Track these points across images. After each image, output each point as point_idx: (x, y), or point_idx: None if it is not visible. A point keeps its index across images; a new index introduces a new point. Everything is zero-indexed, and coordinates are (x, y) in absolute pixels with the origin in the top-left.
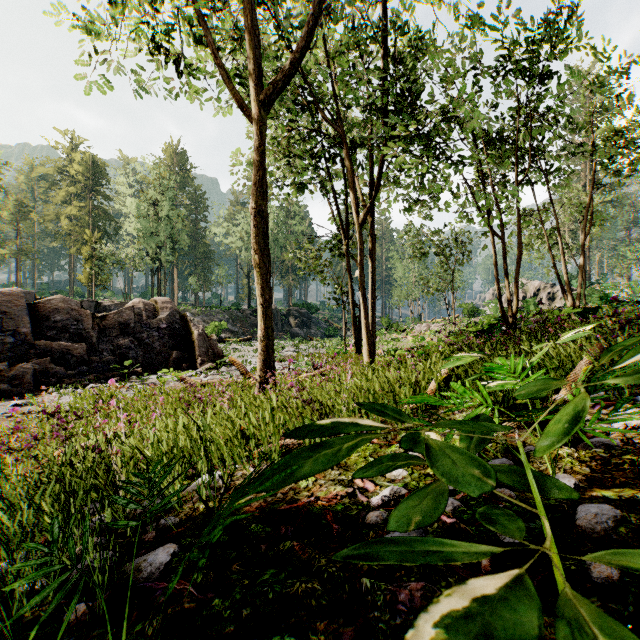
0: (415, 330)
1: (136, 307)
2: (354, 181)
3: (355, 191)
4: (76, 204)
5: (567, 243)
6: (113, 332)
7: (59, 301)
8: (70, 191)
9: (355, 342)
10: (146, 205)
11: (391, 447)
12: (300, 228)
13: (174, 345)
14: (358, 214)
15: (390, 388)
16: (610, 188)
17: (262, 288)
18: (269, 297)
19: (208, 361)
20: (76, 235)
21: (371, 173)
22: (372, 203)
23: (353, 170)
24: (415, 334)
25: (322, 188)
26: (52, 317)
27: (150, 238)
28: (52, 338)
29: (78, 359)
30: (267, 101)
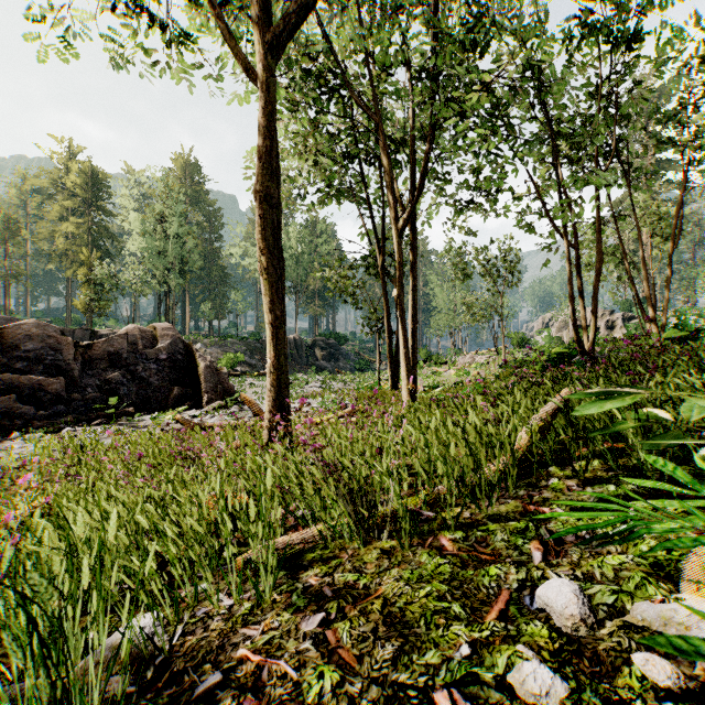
0: (458, 363)
1: (130, 334)
2: (391, 180)
3: (392, 192)
4: (73, 220)
5: (634, 262)
6: (101, 364)
7: (33, 326)
8: (66, 205)
9: (391, 376)
10: (152, 221)
11: (488, 572)
12: (327, 248)
13: (176, 380)
14: (396, 220)
15: (469, 449)
16: (703, 187)
17: (271, 301)
18: (281, 314)
19: (216, 399)
20: (73, 255)
21: (411, 172)
22: (413, 206)
23: (390, 166)
24: (458, 367)
25: (352, 198)
26: (23, 345)
27: (157, 258)
28: (22, 371)
29: (54, 397)
30: (277, 43)
